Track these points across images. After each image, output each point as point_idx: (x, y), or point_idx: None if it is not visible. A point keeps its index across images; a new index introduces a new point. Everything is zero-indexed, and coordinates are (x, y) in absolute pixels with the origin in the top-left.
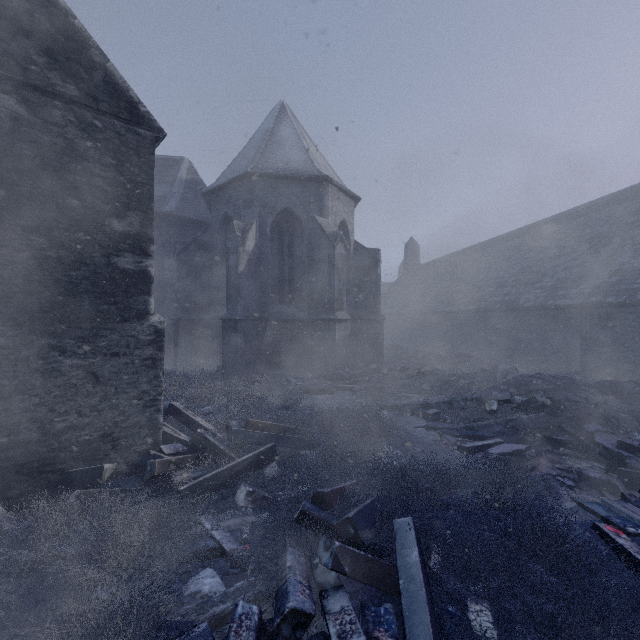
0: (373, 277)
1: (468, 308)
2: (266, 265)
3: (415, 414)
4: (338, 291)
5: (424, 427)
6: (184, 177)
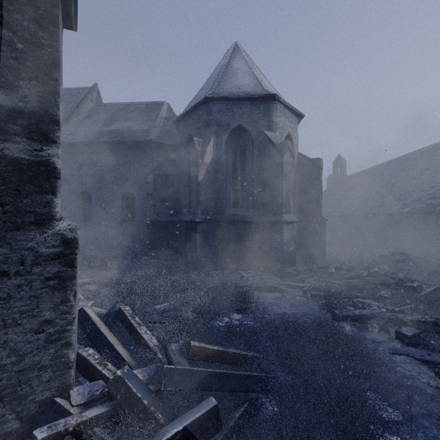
0: (315, 183)
1: (402, 210)
2: (222, 175)
3: (383, 330)
4: (285, 195)
5: (405, 355)
6: (164, 115)
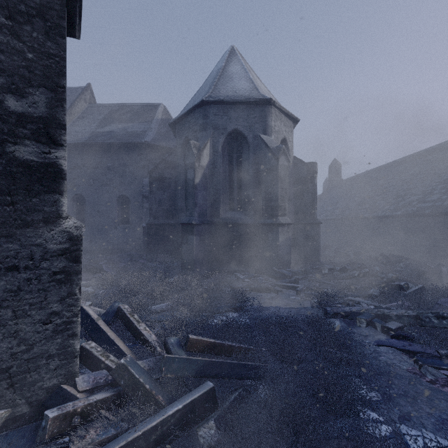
0: (310, 187)
1: (394, 213)
2: (218, 178)
3: (370, 325)
4: (281, 198)
5: (389, 346)
6: (160, 117)
